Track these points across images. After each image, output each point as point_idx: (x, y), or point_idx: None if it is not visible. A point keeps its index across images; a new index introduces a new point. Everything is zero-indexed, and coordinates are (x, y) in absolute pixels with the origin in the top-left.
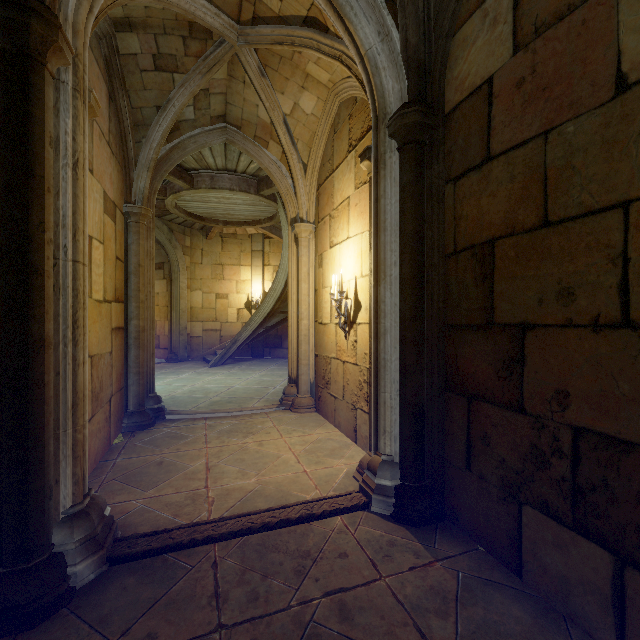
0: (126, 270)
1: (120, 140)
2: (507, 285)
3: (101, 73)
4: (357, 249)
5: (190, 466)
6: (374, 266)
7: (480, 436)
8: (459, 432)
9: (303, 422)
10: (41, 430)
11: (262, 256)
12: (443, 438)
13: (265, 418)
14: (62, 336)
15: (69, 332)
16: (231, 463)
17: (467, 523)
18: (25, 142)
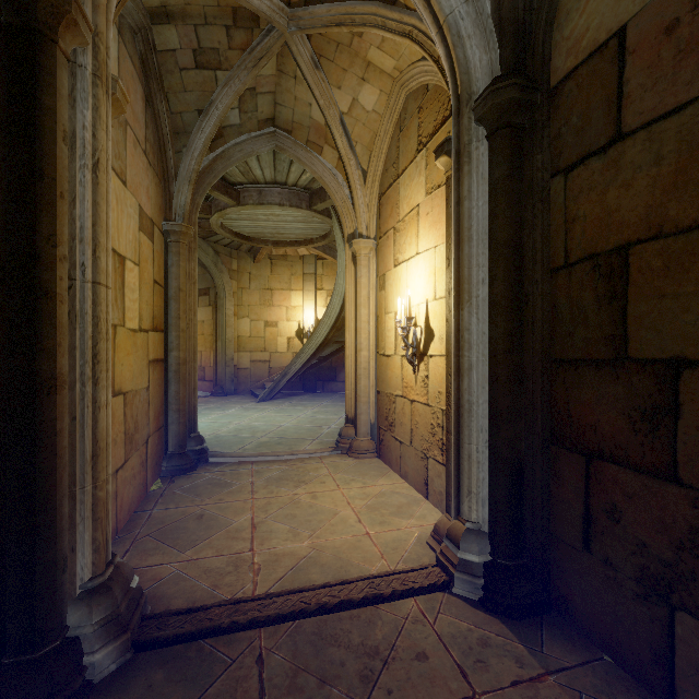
0: (165, 295)
1: (159, 150)
2: (649, 306)
3: (136, 72)
4: (429, 267)
5: (234, 522)
6: (455, 285)
7: (605, 508)
8: (572, 500)
9: (363, 470)
10: (52, 489)
11: (314, 279)
12: (548, 505)
13: (319, 464)
14: (79, 373)
15: (88, 368)
16: (280, 519)
17: (585, 620)
18: (32, 136)
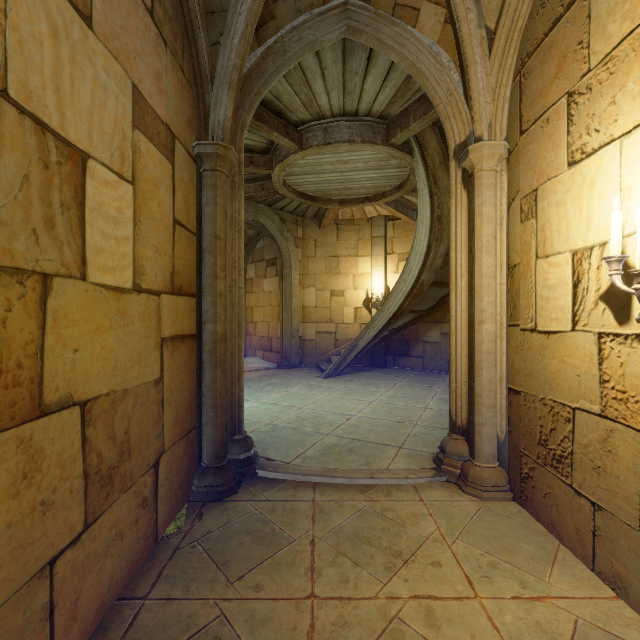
0: (199, 246)
1: (185, 36)
2: None
3: None
4: None
5: None
6: None
7: None
8: None
9: (502, 535)
10: None
11: (384, 243)
12: None
13: (417, 504)
14: None
15: None
16: None
17: None
18: None
